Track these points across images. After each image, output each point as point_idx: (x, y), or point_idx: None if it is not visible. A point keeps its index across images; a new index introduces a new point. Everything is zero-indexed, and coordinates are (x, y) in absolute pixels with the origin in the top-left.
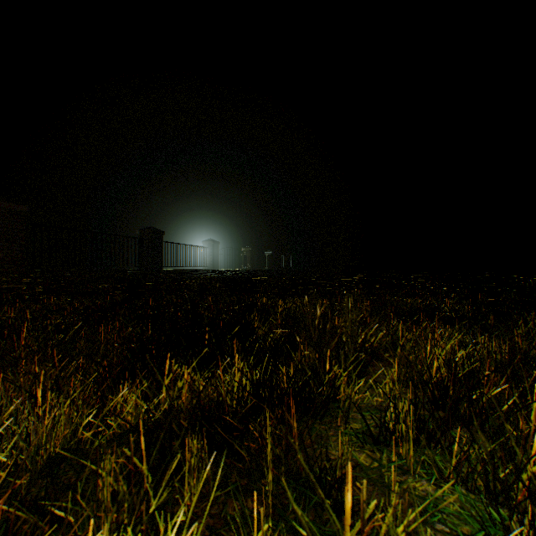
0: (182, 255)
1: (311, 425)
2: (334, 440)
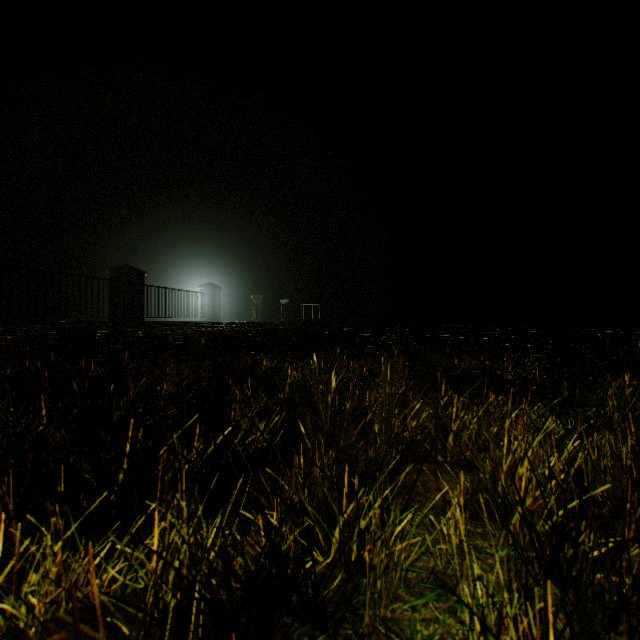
0: (172, 302)
1: None
2: None
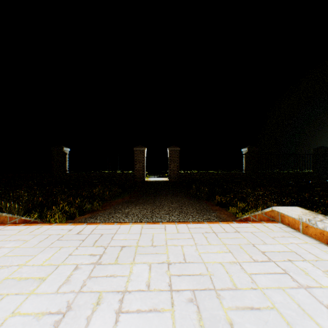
0: None
1: None
2: None
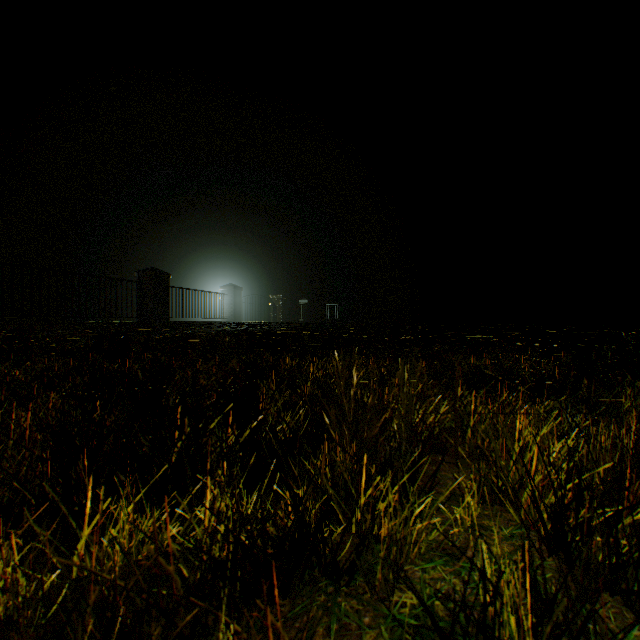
0: (195, 303)
1: (332, 601)
2: (372, 639)
